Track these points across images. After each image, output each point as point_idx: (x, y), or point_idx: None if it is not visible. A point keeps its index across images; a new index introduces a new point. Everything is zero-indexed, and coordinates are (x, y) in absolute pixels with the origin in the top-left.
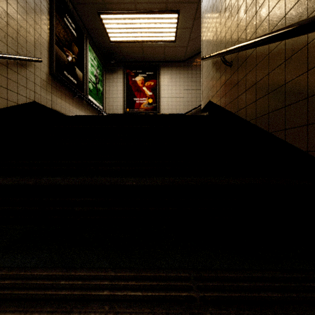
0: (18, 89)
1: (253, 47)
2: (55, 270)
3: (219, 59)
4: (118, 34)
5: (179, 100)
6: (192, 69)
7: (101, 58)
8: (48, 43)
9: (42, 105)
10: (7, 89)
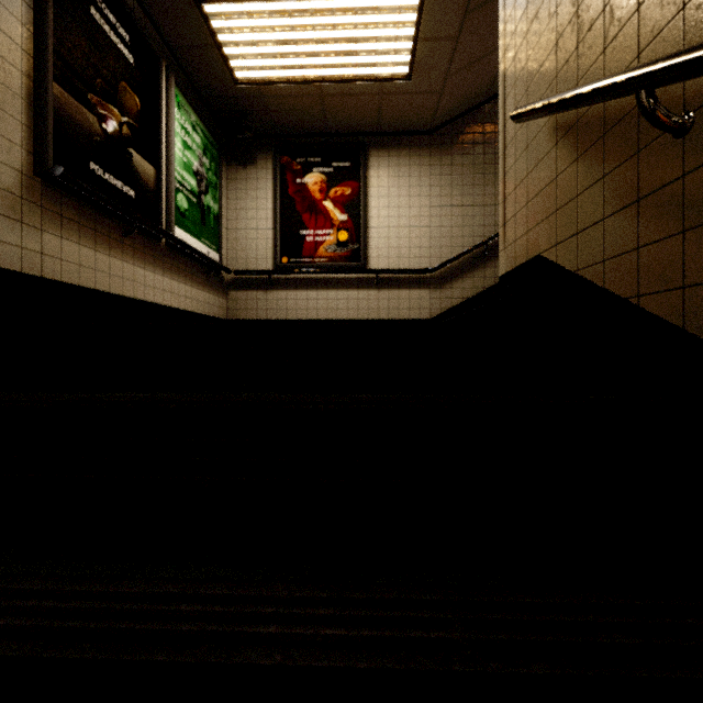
0: None
1: None
2: None
3: (598, 109)
4: (255, 61)
5: (419, 234)
6: (452, 151)
7: (214, 128)
8: (28, 76)
9: (3, 268)
10: None
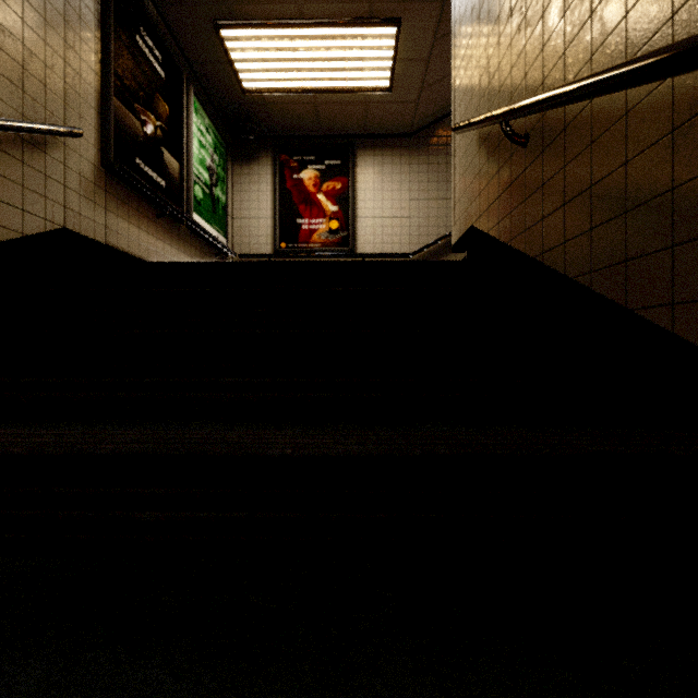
0: (26, 201)
1: (587, 97)
2: None
3: (496, 129)
4: (261, 74)
5: (400, 224)
6: (428, 152)
7: (222, 129)
8: (98, 92)
9: (84, 236)
10: None
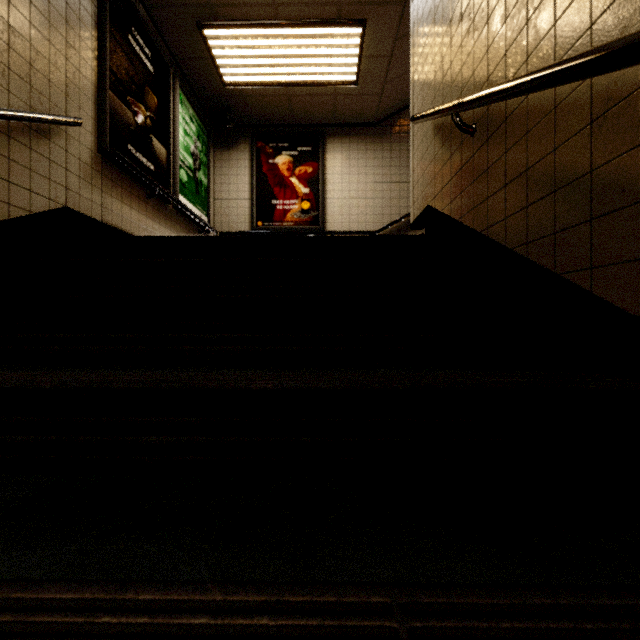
0: (33, 183)
1: (522, 94)
2: (92, 587)
3: (449, 119)
4: (239, 69)
5: (366, 204)
6: (391, 140)
7: (204, 119)
8: (95, 86)
9: (83, 214)
10: (9, 182)
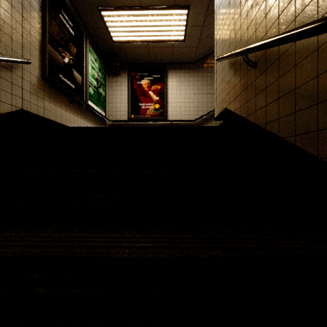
0: (1, 96)
1: (296, 39)
2: None
3: (239, 58)
4: (121, 33)
5: (189, 105)
6: (202, 71)
7: (103, 60)
8: (40, 42)
9: (32, 113)
10: None
